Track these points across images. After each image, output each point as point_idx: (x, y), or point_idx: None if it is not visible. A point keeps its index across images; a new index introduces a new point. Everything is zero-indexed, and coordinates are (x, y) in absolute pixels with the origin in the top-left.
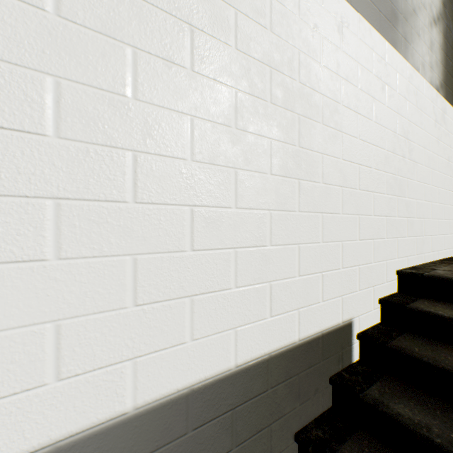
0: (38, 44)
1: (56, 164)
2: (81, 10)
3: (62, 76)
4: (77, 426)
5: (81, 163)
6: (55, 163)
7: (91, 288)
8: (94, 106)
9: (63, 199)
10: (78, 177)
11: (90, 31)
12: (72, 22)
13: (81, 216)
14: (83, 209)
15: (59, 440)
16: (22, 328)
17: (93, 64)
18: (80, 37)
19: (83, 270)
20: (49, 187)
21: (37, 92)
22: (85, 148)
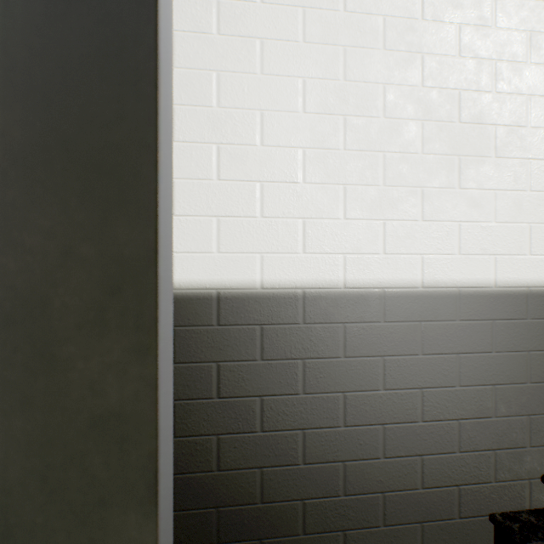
0: (522, 81)
1: (528, 141)
2: (538, 56)
3: (531, 95)
4: (537, 283)
5: (538, 140)
6: (528, 141)
7: (543, 209)
8: (543, 107)
9: (531, 160)
10: (537, 147)
11: (542, 66)
12: (535, 64)
13: (538, 169)
14: (539, 165)
15: (530, 286)
16: (516, 223)
17: (543, 84)
18: (538, 71)
19: (539, 199)
20: (526, 153)
21: (522, 106)
22: (540, 131)
